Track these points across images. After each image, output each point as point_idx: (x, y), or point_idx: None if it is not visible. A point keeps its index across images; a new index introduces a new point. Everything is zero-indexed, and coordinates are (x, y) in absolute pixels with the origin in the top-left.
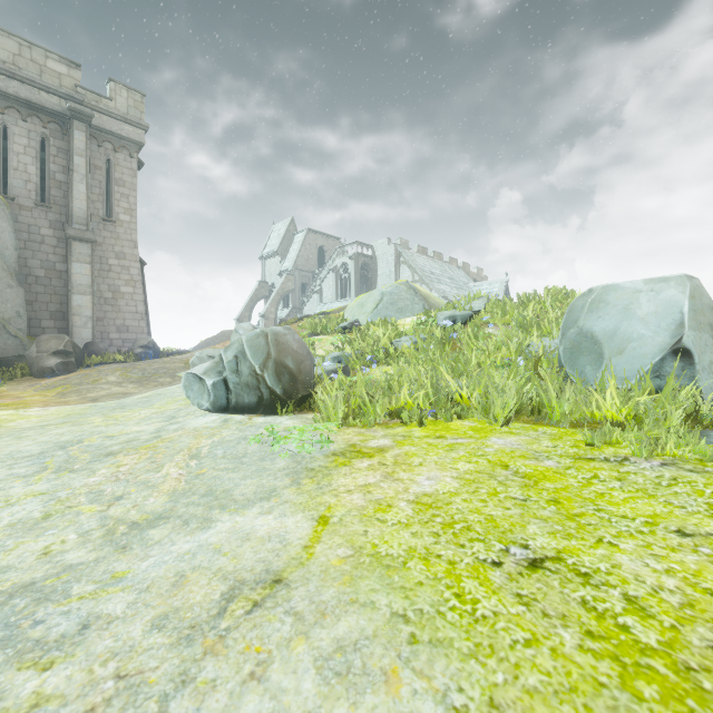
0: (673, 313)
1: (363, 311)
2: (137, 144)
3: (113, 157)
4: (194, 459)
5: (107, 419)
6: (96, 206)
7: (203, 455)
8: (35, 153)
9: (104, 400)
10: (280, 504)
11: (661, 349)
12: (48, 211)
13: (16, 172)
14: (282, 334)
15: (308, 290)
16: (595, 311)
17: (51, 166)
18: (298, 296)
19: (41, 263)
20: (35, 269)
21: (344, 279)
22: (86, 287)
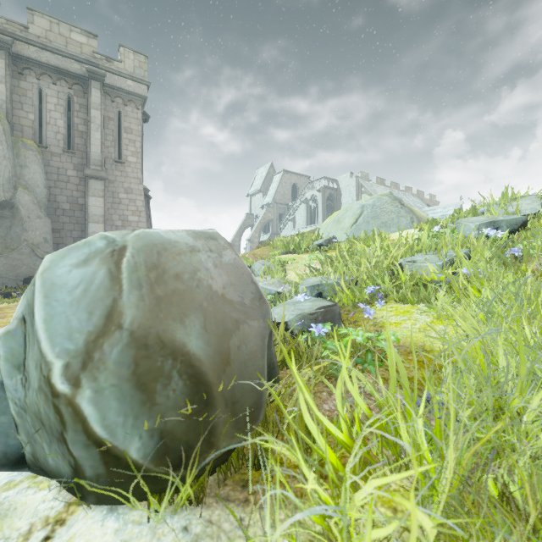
0: None
1: (340, 227)
2: (142, 97)
3: (122, 110)
4: None
5: None
6: (109, 151)
7: None
8: (62, 109)
9: None
10: None
11: None
12: (73, 156)
13: (48, 125)
14: (180, 250)
15: (283, 218)
16: None
17: (75, 120)
18: (276, 224)
19: (67, 198)
20: (62, 203)
21: (313, 208)
22: (99, 217)
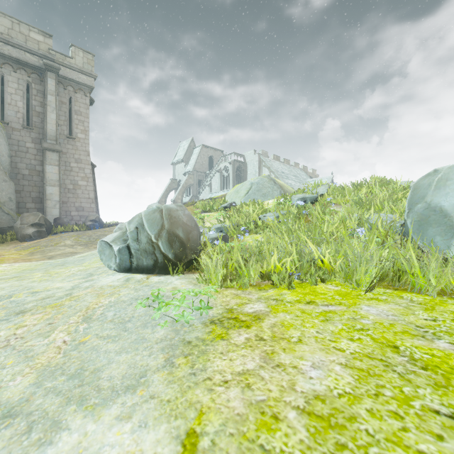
0: None
1: (238, 196)
2: (89, 87)
3: (73, 96)
4: (85, 322)
5: (44, 275)
6: (62, 128)
7: (95, 317)
8: (22, 93)
9: (56, 258)
10: (144, 400)
11: None
12: (31, 131)
13: (9, 106)
14: (174, 210)
15: (202, 184)
16: (443, 188)
17: (33, 102)
18: (196, 188)
19: (26, 166)
20: (22, 169)
21: (226, 177)
22: (55, 182)
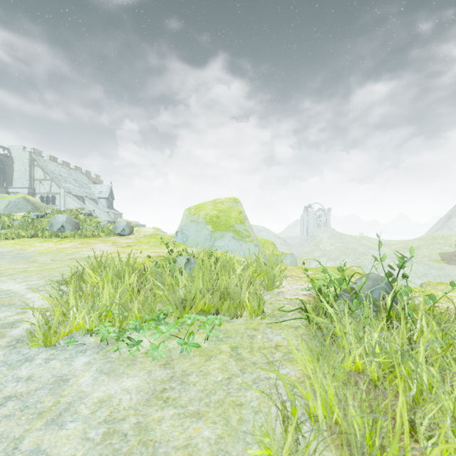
0: (63, 221)
1: None
2: None
3: None
4: None
5: None
6: None
7: None
8: None
9: None
10: None
11: (60, 226)
12: None
13: None
14: None
15: None
16: (54, 219)
17: None
18: None
19: None
20: None
21: None
22: None
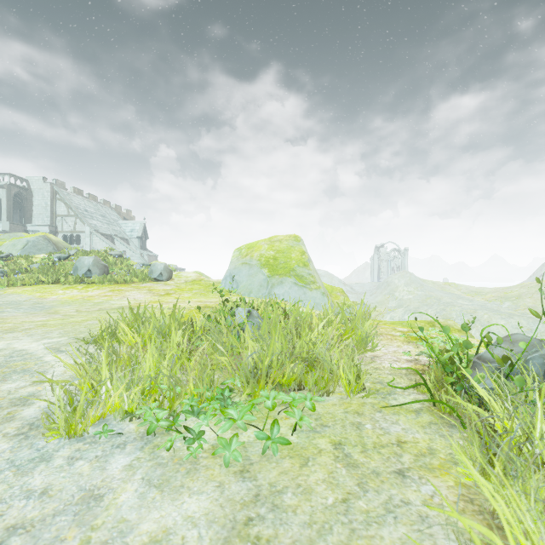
0: (90, 263)
1: (15, 249)
2: None
3: None
4: None
5: None
6: None
7: None
8: None
9: None
10: None
11: (86, 270)
12: None
13: None
14: None
15: None
16: (79, 262)
17: None
18: None
19: None
20: None
21: None
22: None
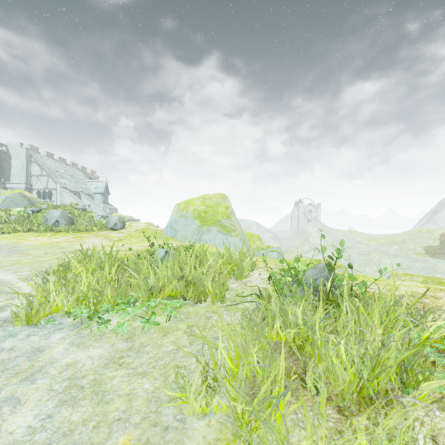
0: (57, 216)
1: None
2: None
3: None
4: None
5: None
6: None
7: None
8: None
9: None
10: None
11: (55, 221)
12: None
13: None
14: None
15: None
16: (49, 214)
17: None
18: None
19: None
20: None
21: None
22: None
